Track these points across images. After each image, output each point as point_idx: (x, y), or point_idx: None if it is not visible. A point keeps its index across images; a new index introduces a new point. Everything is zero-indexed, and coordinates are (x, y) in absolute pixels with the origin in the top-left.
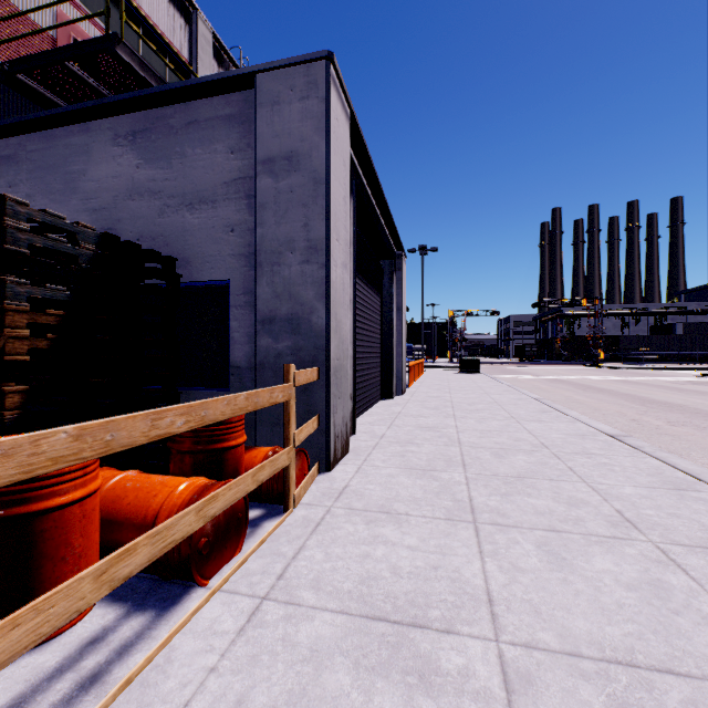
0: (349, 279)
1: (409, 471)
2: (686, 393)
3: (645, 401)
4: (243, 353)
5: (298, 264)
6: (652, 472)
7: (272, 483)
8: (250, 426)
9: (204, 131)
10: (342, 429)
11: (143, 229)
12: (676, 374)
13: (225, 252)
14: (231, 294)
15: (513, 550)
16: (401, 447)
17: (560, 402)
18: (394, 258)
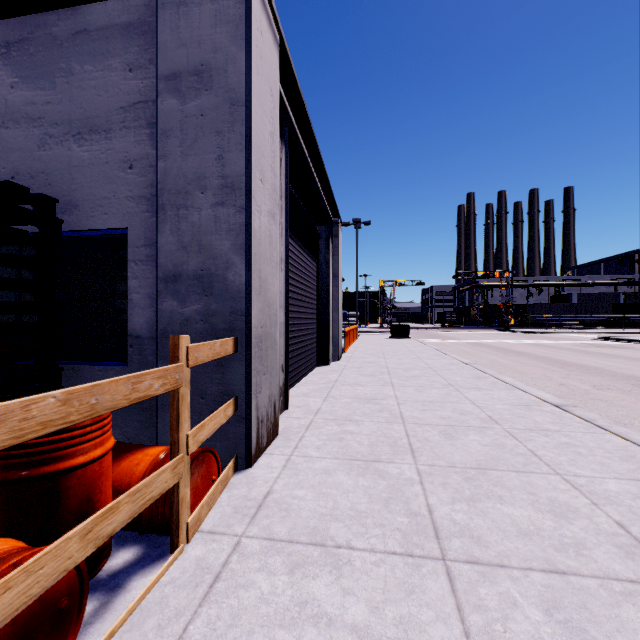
0: (277, 232)
1: (349, 464)
2: (594, 355)
3: (562, 363)
4: (145, 319)
5: (210, 207)
6: (623, 456)
7: (157, 506)
8: (153, 409)
9: (95, 42)
10: (268, 411)
11: (19, 164)
12: (576, 338)
13: (121, 194)
14: (129, 246)
15: (515, 624)
16: (338, 426)
17: (487, 365)
18: (330, 224)
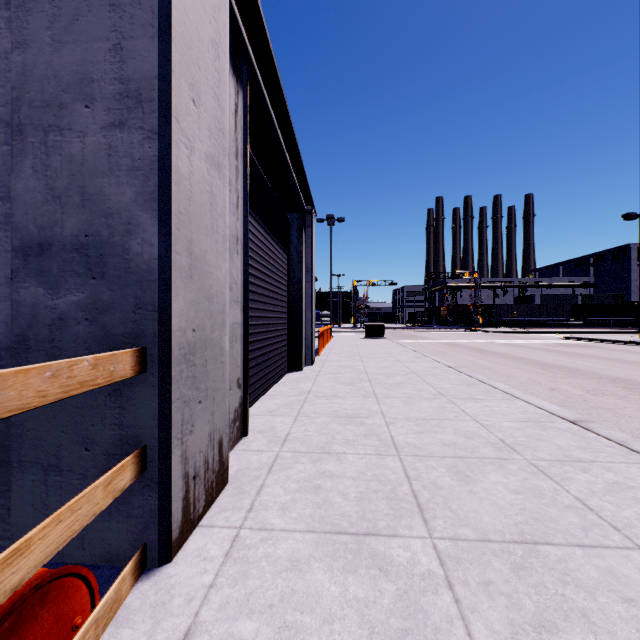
0: (226, 192)
1: (331, 543)
2: (568, 355)
3: (543, 365)
4: (1, 317)
5: (99, 130)
6: None
7: None
8: None
9: None
10: (208, 456)
11: None
12: (543, 337)
13: None
14: None
15: None
16: (312, 464)
17: (469, 368)
18: (303, 212)
